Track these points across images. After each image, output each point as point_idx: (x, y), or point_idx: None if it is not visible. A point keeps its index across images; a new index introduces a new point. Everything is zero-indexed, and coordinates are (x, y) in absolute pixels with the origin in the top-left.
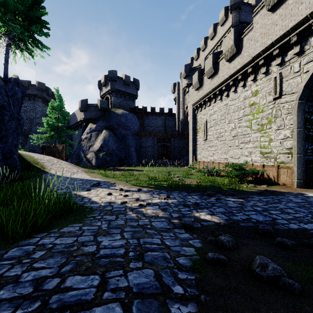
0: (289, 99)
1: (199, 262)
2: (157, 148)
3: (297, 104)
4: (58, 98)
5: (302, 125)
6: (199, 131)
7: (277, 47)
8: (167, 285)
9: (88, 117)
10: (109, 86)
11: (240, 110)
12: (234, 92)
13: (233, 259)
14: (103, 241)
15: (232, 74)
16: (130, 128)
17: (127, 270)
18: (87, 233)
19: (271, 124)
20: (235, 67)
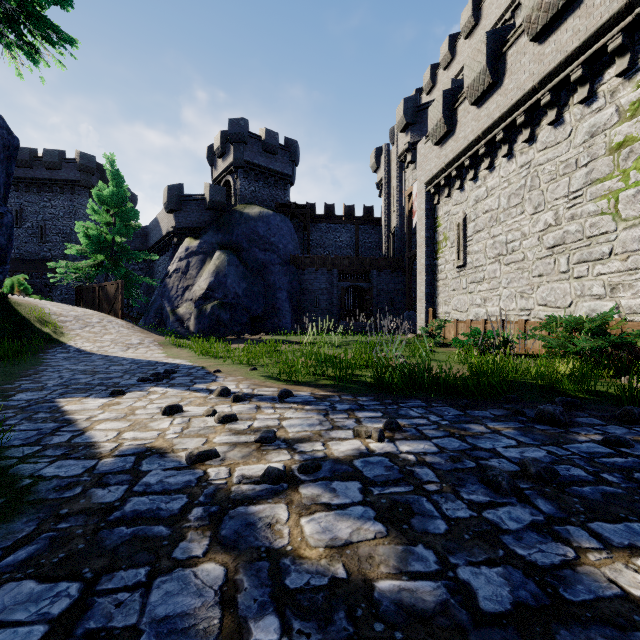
0: None
1: None
2: (340, 293)
3: None
4: (114, 179)
5: None
6: (443, 246)
7: None
8: None
9: (183, 225)
10: (230, 156)
11: (576, 171)
12: (554, 124)
13: None
14: None
15: (549, 72)
16: (277, 249)
17: None
18: None
19: None
20: (561, 48)
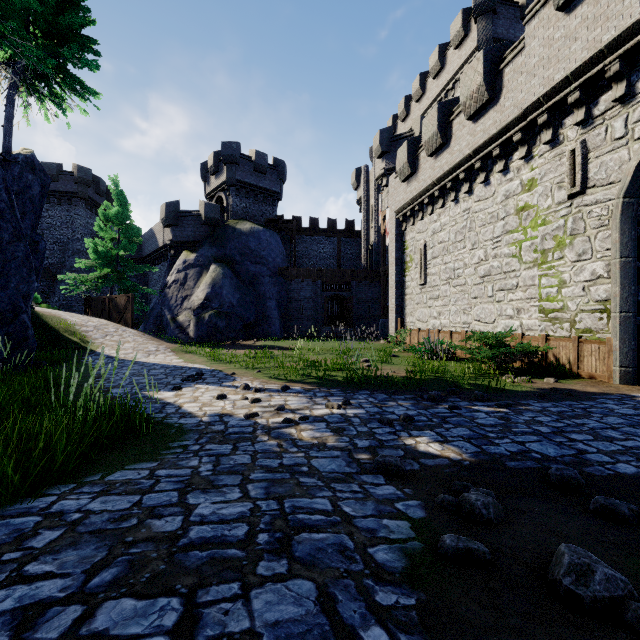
0: (602, 195)
1: (424, 558)
2: (323, 302)
3: (620, 206)
4: (118, 199)
5: (631, 251)
6: (409, 266)
7: (577, 86)
8: (348, 625)
9: (180, 238)
10: (223, 175)
11: (497, 222)
12: (484, 183)
13: (502, 550)
14: (201, 504)
15: (479, 146)
16: (267, 262)
17: (250, 582)
18: (166, 485)
19: (563, 250)
20: (486, 131)
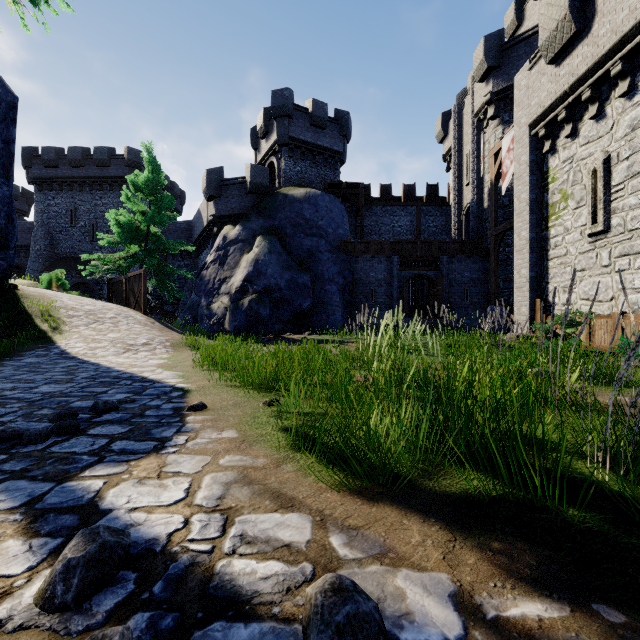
0: None
1: None
2: (401, 285)
3: None
4: (148, 162)
5: None
6: (560, 209)
7: None
8: None
9: (223, 212)
10: (274, 134)
11: None
12: None
13: None
14: None
15: None
16: (325, 233)
17: None
18: None
19: None
20: None
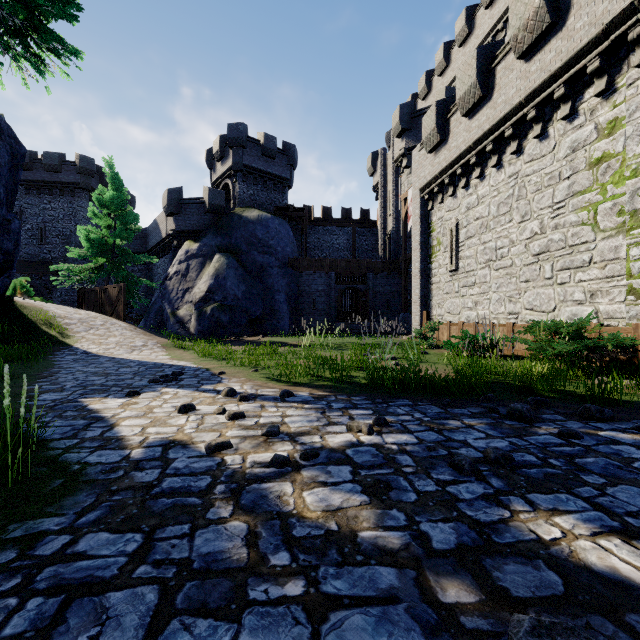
0: None
1: None
2: (337, 295)
3: None
4: (115, 183)
5: None
6: (437, 251)
7: None
8: None
9: (183, 228)
10: (229, 160)
11: (559, 183)
12: (539, 138)
13: None
14: None
15: (534, 89)
16: (275, 251)
17: None
18: None
19: None
20: (545, 67)
